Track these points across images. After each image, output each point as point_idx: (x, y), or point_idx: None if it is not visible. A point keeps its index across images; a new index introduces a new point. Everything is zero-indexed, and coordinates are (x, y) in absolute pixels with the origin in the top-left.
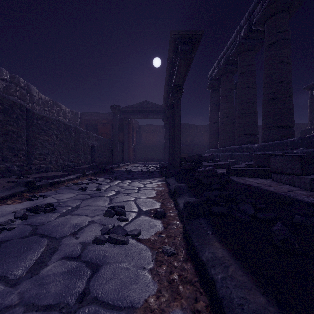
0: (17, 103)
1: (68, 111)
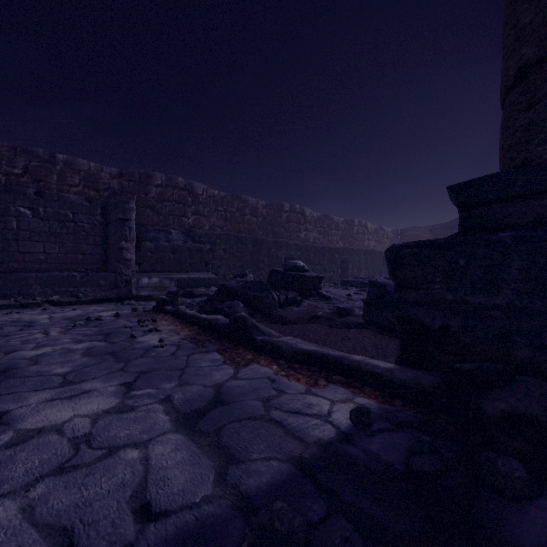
0: (381, 252)
1: (390, 231)
